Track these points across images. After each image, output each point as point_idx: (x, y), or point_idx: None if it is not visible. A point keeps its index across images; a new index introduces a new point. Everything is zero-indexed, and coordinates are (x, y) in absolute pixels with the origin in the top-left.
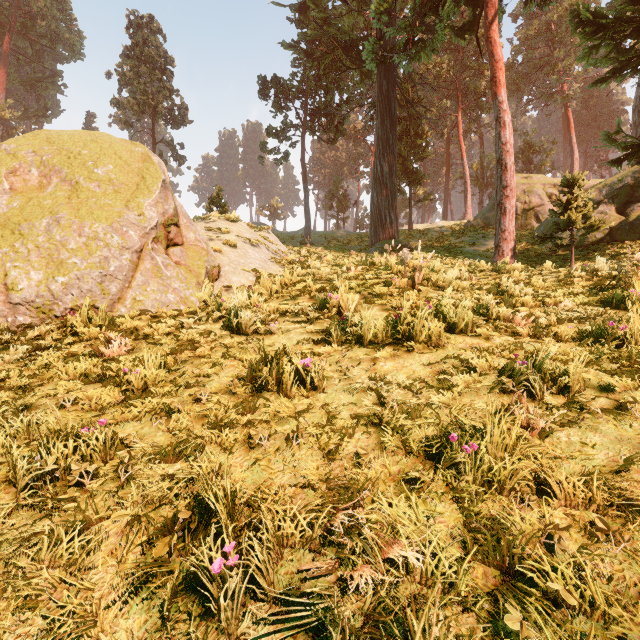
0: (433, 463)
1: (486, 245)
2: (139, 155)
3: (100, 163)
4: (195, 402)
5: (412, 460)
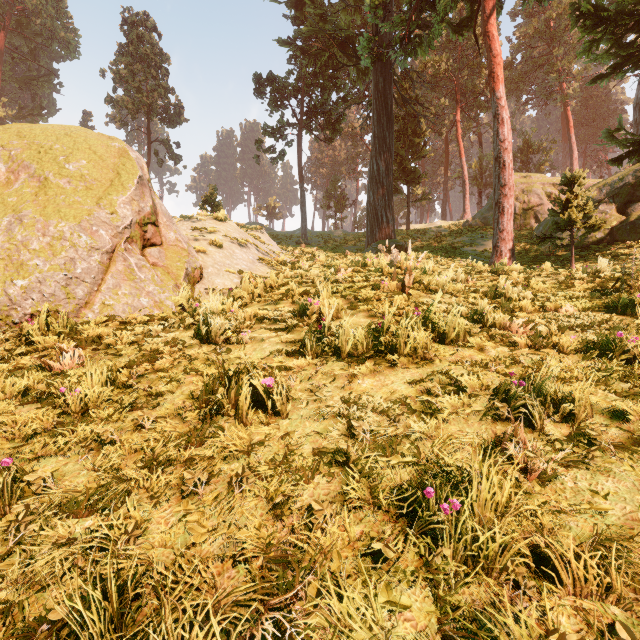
0: (406, 521)
1: (484, 245)
2: (116, 150)
3: (72, 158)
4: (138, 429)
5: (380, 516)
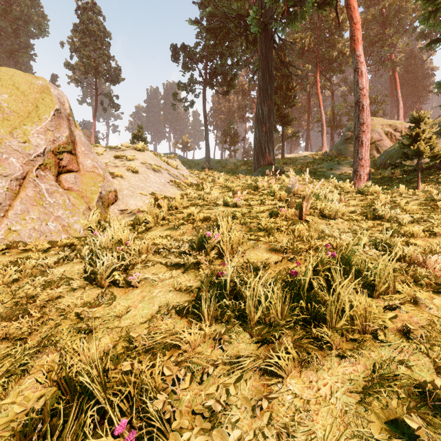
0: None
1: (340, 170)
2: (38, 87)
3: None
4: None
5: None
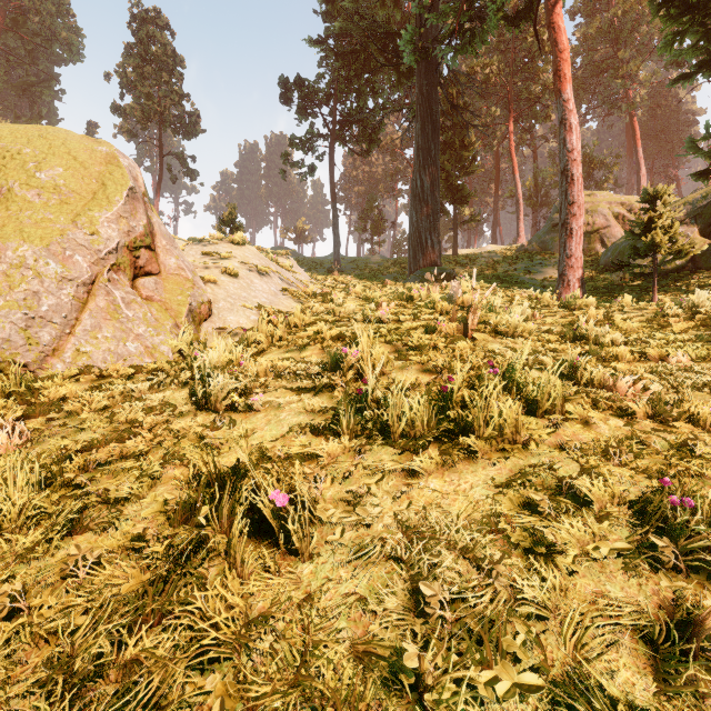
0: None
1: (544, 273)
2: (102, 156)
3: (45, 165)
4: (69, 576)
5: None
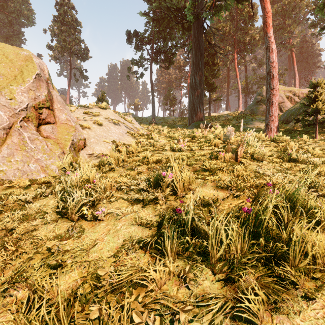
0: None
1: (253, 124)
2: (23, 56)
3: None
4: None
5: None
